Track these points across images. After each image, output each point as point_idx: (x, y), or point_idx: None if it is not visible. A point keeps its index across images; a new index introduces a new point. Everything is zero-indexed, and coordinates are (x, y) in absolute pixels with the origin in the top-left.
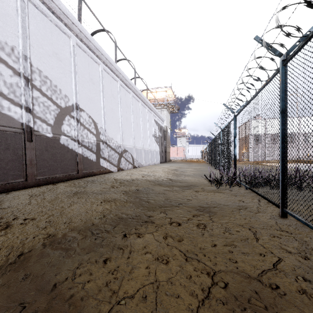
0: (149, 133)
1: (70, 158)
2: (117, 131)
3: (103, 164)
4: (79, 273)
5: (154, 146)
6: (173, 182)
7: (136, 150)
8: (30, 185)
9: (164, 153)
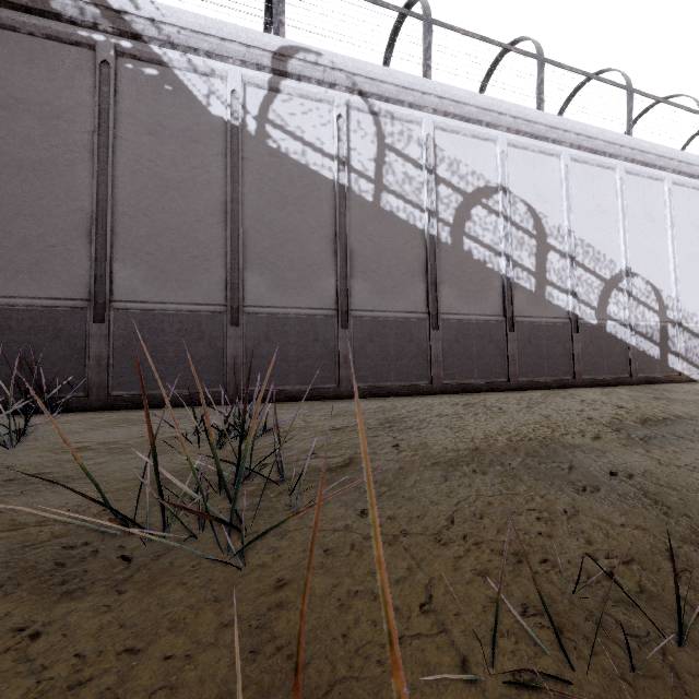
0: None
1: (618, 352)
2: None
3: (673, 365)
4: None
5: None
6: None
7: None
8: (577, 384)
9: None
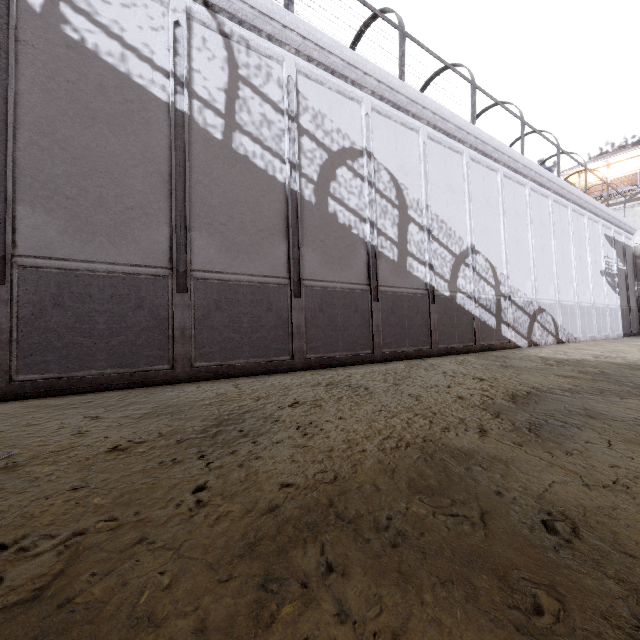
0: (591, 268)
1: (466, 323)
2: (525, 276)
3: (505, 333)
4: (593, 404)
5: (604, 297)
6: None
7: (562, 309)
8: (434, 353)
9: (635, 313)
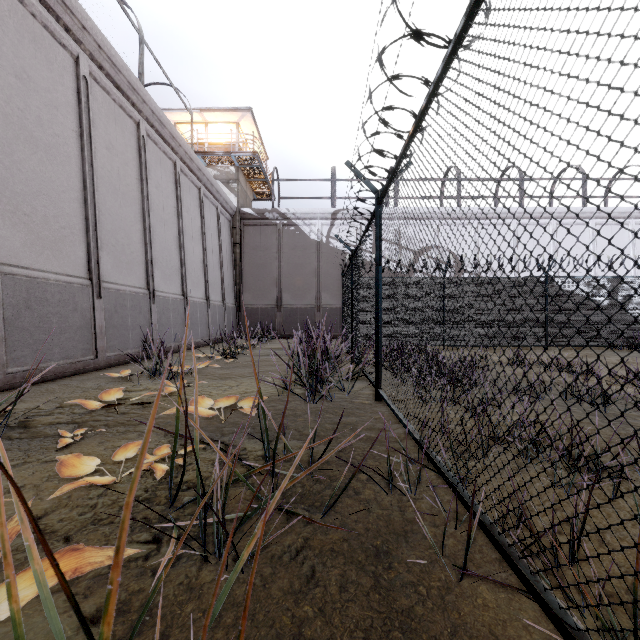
0: None
1: None
2: None
3: None
4: None
5: None
6: None
7: None
8: None
9: None
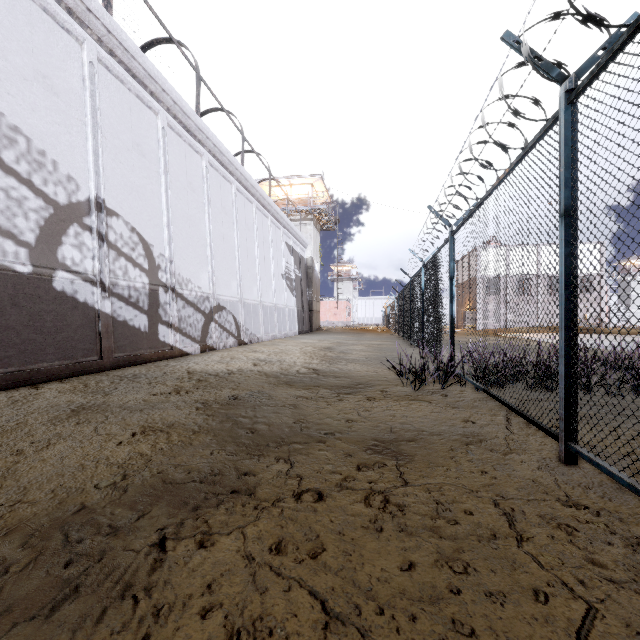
0: (274, 270)
1: (80, 323)
2: (201, 265)
3: (166, 337)
4: None
5: (285, 298)
6: (321, 376)
7: (246, 307)
8: None
9: (307, 314)
